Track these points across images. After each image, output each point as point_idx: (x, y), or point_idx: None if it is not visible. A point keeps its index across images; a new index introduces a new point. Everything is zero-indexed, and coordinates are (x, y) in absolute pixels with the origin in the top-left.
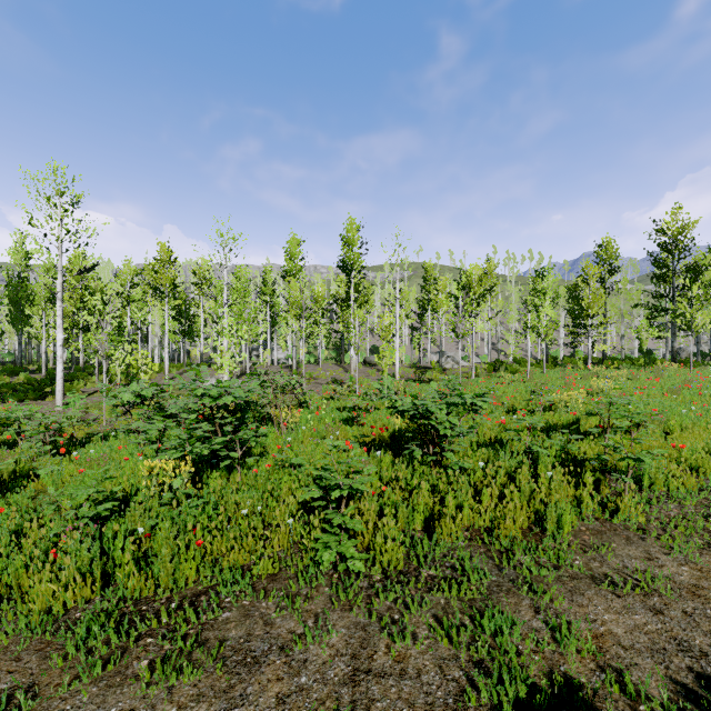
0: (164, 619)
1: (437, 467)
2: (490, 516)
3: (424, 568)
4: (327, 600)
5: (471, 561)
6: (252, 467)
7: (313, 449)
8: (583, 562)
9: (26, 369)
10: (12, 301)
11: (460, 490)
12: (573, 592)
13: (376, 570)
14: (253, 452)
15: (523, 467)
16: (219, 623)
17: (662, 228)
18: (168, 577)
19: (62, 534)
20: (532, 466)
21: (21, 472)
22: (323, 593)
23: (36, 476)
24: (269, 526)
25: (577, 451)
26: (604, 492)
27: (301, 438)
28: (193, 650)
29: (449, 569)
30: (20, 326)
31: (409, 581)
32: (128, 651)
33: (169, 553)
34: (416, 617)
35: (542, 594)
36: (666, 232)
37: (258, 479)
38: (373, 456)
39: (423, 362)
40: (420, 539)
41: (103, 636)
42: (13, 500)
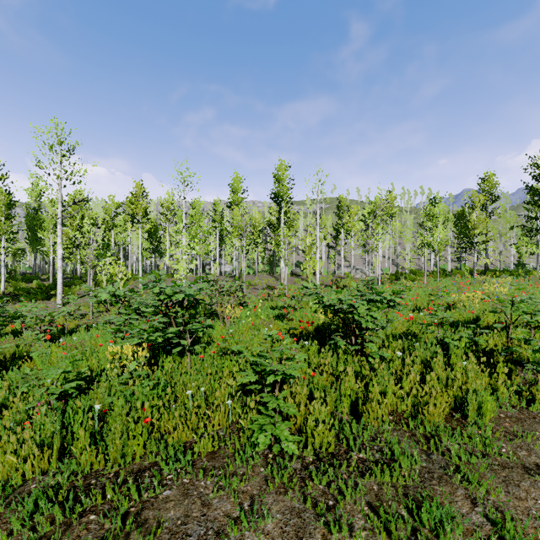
0: (109, 494)
1: (358, 355)
2: (412, 401)
3: (354, 451)
4: (262, 481)
5: (399, 445)
6: (200, 353)
7: (251, 339)
8: (510, 450)
9: (39, 278)
10: (29, 227)
11: (381, 377)
12: (508, 483)
13: (308, 451)
14: (202, 341)
15: (438, 357)
16: (159, 502)
17: (536, 163)
18: (117, 452)
19: (36, 408)
20: (446, 356)
21: (19, 354)
22: (259, 474)
23: (31, 357)
24: (211, 405)
25: (483, 344)
26: (516, 381)
27: (241, 330)
28: (132, 531)
29: (378, 453)
30: (35, 246)
31: (340, 464)
32: (70, 529)
33: (118, 430)
34: (350, 503)
35: (478, 485)
36: (539, 166)
37: (204, 363)
38: (302, 345)
39: (337, 274)
40: (348, 421)
41: (51, 510)
42: (8, 377)
